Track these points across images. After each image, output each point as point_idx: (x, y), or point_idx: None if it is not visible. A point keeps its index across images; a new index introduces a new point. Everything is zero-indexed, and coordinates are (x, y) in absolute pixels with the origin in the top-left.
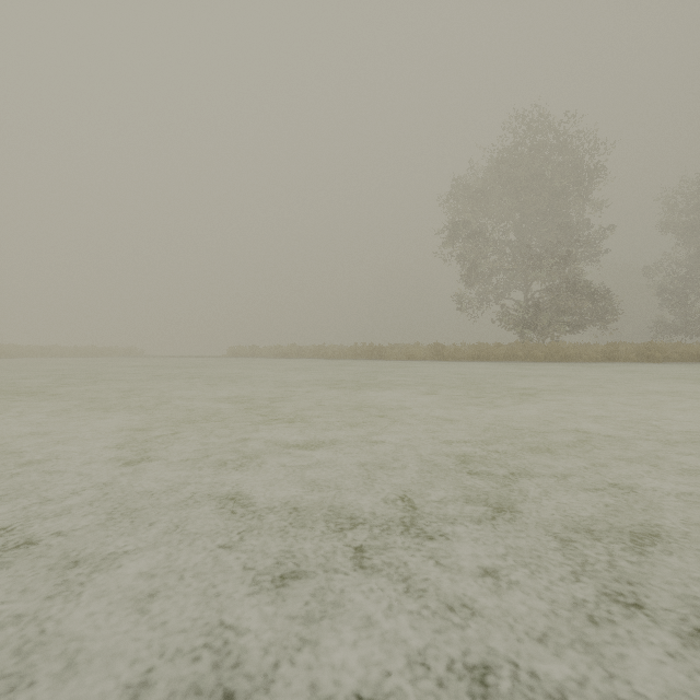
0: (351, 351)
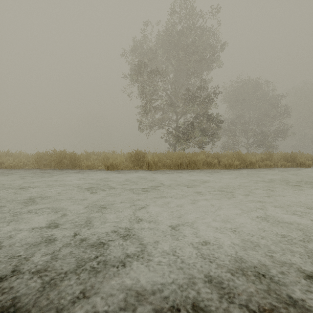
0: (36, 159)
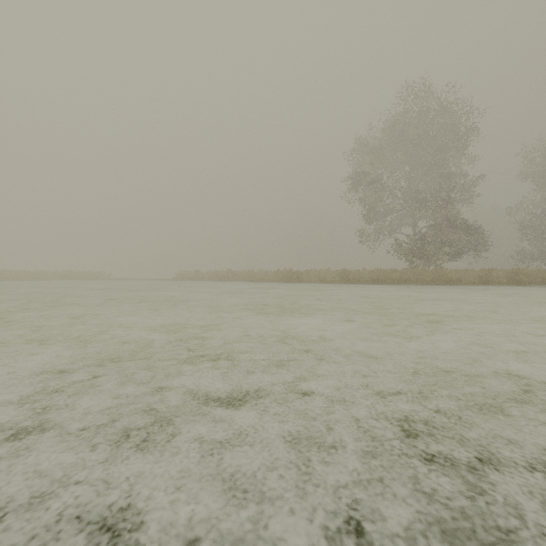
0: (275, 275)
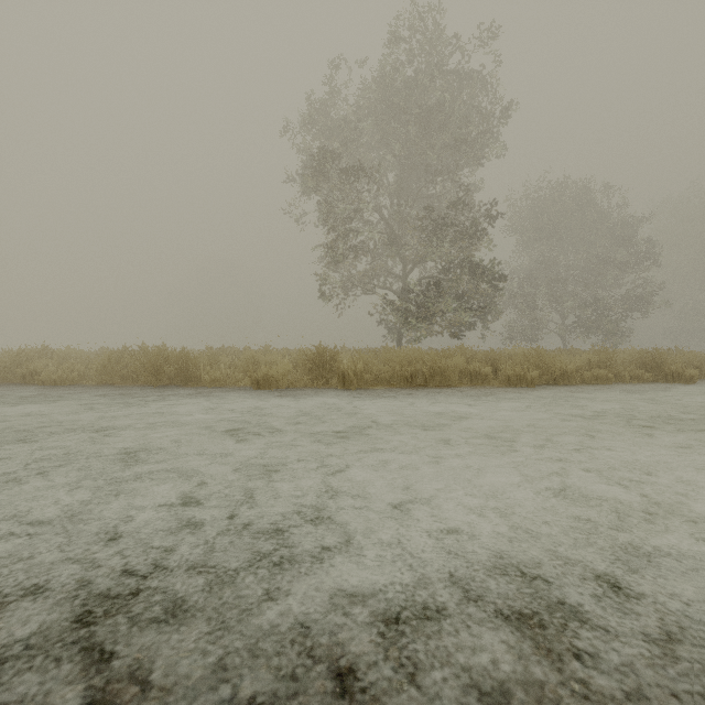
0: (105, 366)
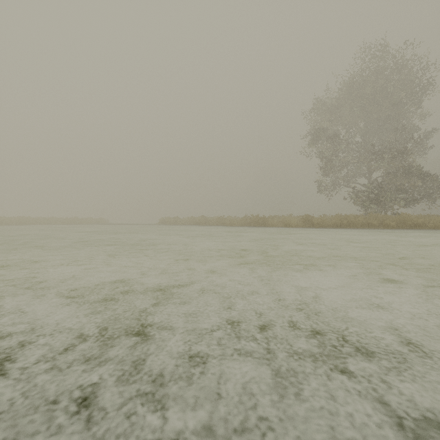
0: (243, 221)
